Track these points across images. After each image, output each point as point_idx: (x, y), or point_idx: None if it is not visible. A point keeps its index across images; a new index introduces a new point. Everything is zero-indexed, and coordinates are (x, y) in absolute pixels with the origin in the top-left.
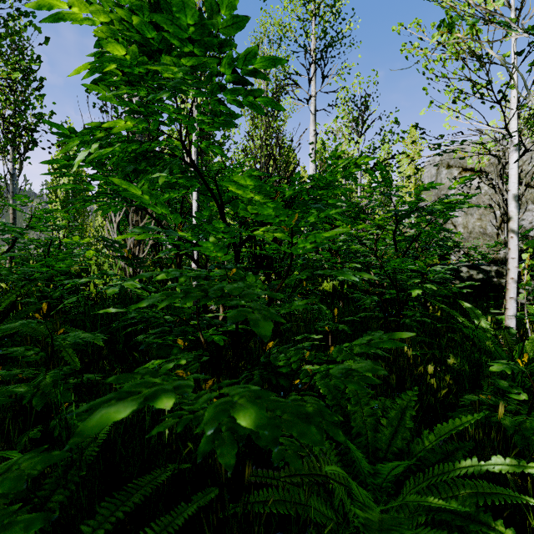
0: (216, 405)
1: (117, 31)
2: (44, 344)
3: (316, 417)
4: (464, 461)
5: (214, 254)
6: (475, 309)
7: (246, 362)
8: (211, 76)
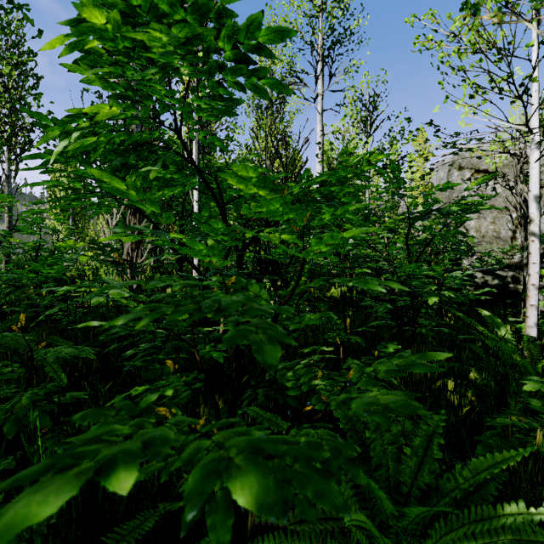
0: (204, 465)
1: (99, 1)
2: (26, 358)
3: (335, 461)
4: (508, 506)
5: (208, 258)
6: (494, 317)
7: (250, 375)
8: (208, 52)
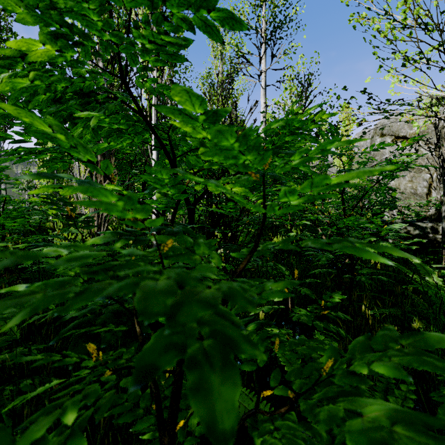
0: None
1: None
2: None
3: None
4: None
5: (130, 215)
6: (424, 265)
7: None
8: None
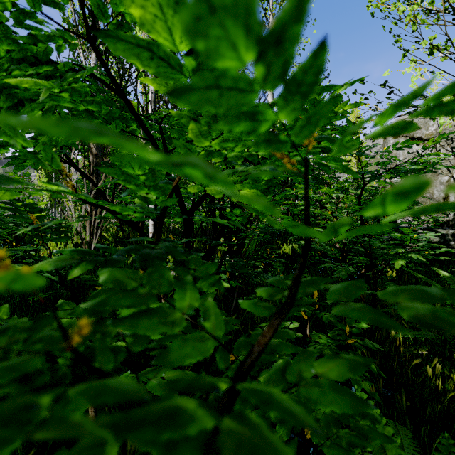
0: None
1: None
2: None
3: None
4: None
5: None
6: None
7: None
8: None
